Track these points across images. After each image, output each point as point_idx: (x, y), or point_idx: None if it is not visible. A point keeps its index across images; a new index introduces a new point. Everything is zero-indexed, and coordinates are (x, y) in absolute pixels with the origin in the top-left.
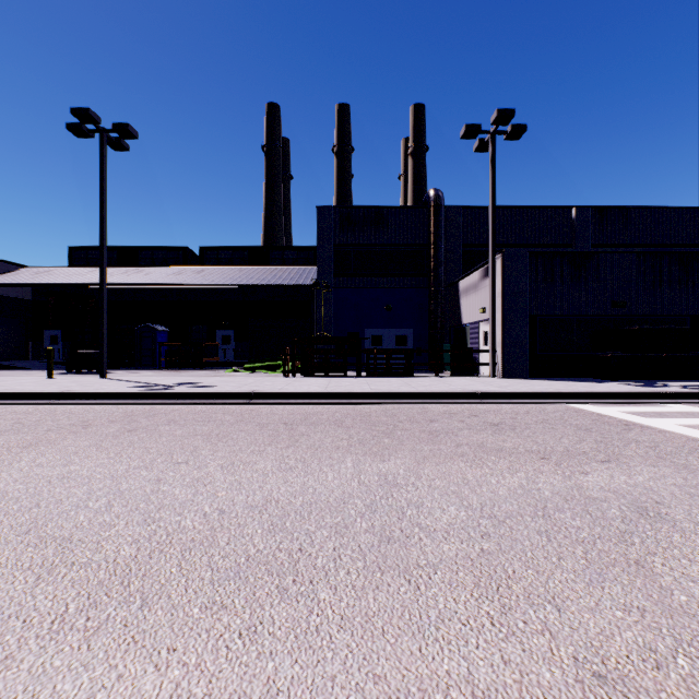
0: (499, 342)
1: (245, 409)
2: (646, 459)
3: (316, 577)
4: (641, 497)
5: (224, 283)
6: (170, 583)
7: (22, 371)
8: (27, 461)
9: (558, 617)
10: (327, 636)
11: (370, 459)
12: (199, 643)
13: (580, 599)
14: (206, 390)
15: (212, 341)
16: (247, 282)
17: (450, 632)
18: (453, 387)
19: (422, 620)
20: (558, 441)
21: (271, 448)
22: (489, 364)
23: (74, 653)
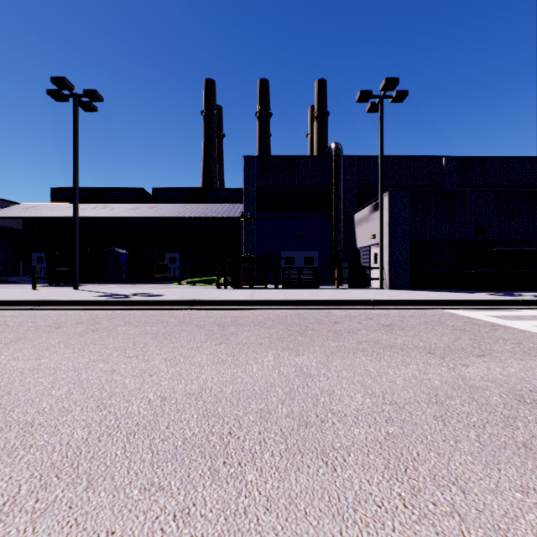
0: (386, 261)
1: (186, 313)
2: (513, 353)
3: (243, 459)
4: (516, 386)
5: (171, 216)
6: (115, 465)
7: (14, 284)
8: (6, 355)
9: (464, 499)
10: (254, 518)
11: (288, 353)
12: (136, 526)
13: (481, 480)
14: (156, 298)
15: (162, 261)
16: (189, 215)
17: (367, 514)
18: (351, 296)
19: (340, 502)
20: (440, 339)
21: (206, 344)
22: (379, 278)
23: (19, 536)
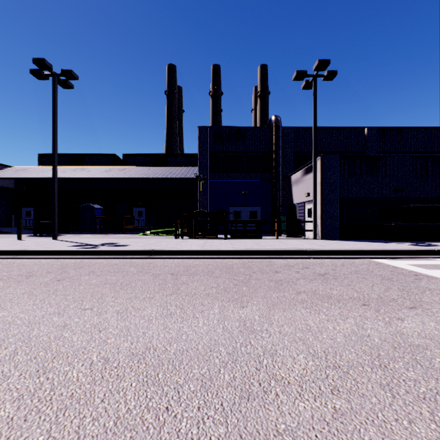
0: (319, 215)
1: (145, 262)
2: None
3: None
4: None
5: (138, 177)
6: None
7: (5, 235)
8: None
9: None
10: None
11: (232, 305)
12: None
13: None
14: (120, 248)
15: (131, 214)
16: (153, 176)
17: None
18: (289, 246)
19: None
20: (371, 289)
21: (158, 295)
22: (312, 230)
23: None
